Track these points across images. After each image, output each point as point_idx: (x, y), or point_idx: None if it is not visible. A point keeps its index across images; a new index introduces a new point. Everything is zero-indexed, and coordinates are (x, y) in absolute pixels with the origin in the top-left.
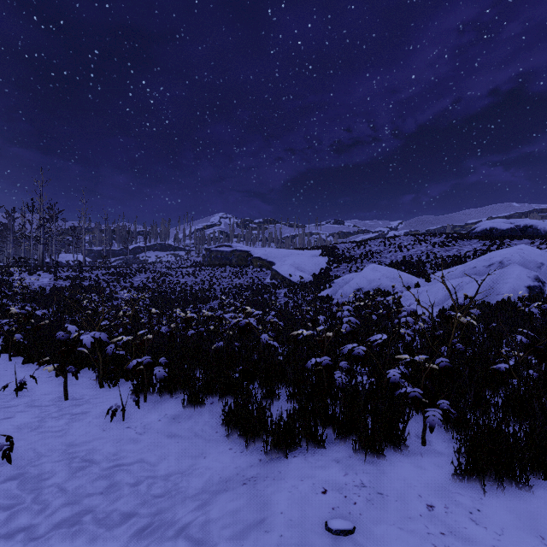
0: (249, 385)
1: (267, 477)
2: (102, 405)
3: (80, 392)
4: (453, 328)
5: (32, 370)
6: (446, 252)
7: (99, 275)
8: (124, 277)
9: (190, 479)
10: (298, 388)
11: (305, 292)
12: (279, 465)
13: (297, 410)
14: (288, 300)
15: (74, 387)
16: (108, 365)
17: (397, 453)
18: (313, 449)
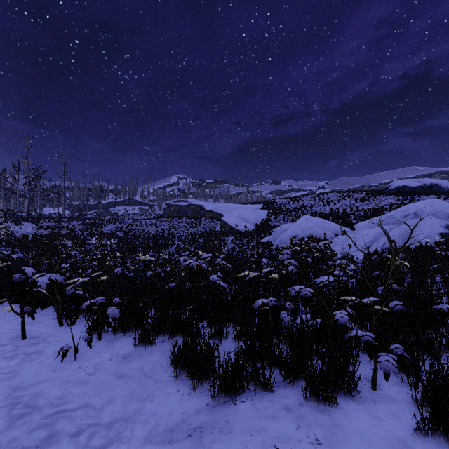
0: (198, 324)
1: (214, 428)
2: (57, 344)
3: (39, 331)
4: (391, 270)
5: (0, 308)
6: (366, 206)
7: (75, 225)
8: (96, 226)
9: (134, 426)
10: (245, 327)
11: (249, 239)
12: (227, 412)
13: (244, 350)
14: (234, 246)
15: (35, 325)
16: (68, 304)
17: (349, 399)
18: (261, 392)
